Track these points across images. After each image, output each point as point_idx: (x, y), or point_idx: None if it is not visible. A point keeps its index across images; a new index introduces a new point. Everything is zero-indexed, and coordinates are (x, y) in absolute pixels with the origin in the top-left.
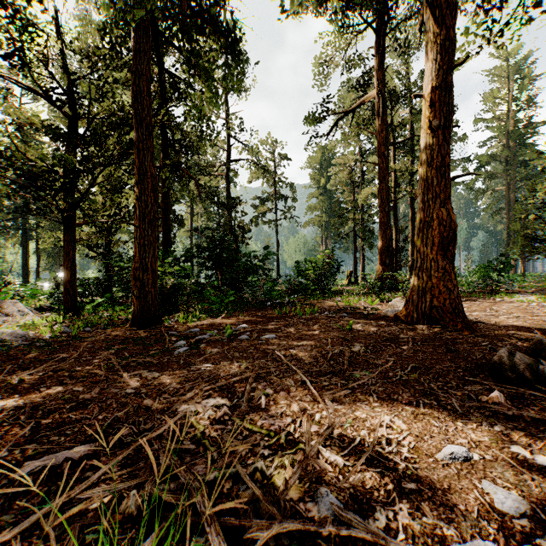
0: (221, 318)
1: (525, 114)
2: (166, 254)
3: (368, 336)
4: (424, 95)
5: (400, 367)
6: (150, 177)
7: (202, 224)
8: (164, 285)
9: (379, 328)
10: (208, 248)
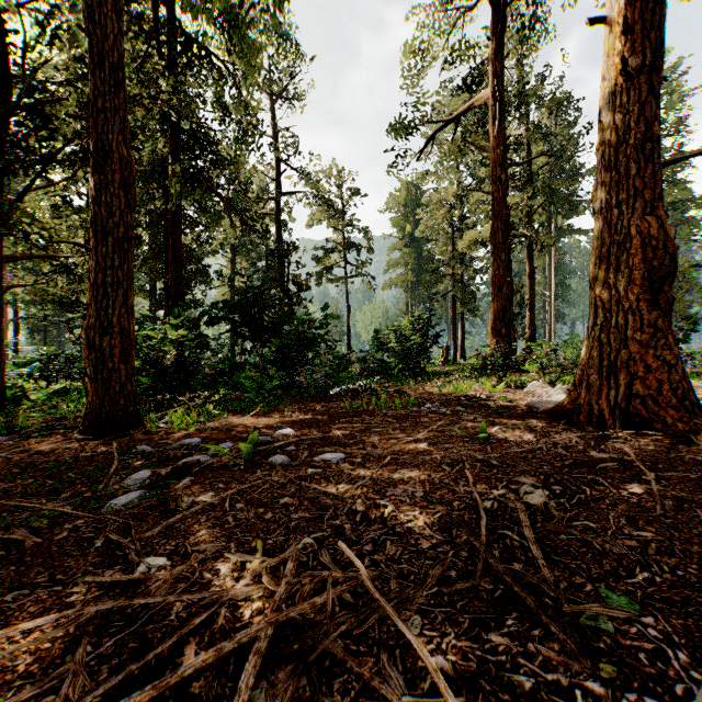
0: (253, 415)
1: (675, 141)
2: (172, 313)
3: (529, 455)
4: (609, 17)
5: (699, 571)
6: (117, 163)
7: (248, 285)
8: (161, 360)
9: (536, 436)
10: (243, 306)
